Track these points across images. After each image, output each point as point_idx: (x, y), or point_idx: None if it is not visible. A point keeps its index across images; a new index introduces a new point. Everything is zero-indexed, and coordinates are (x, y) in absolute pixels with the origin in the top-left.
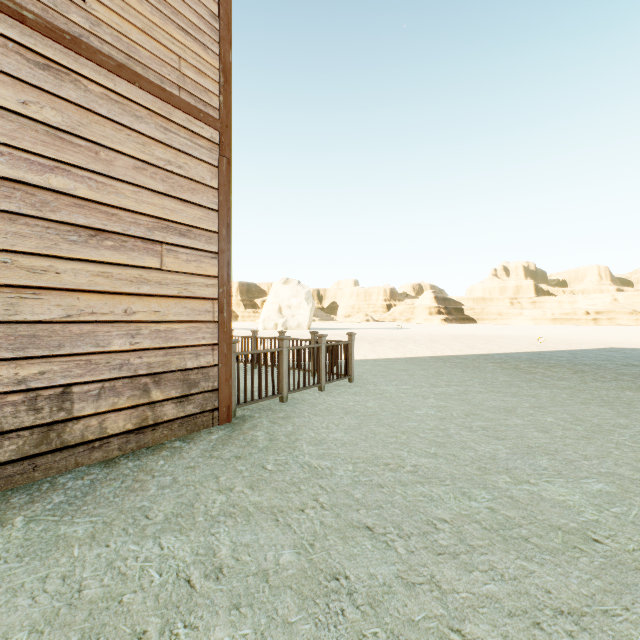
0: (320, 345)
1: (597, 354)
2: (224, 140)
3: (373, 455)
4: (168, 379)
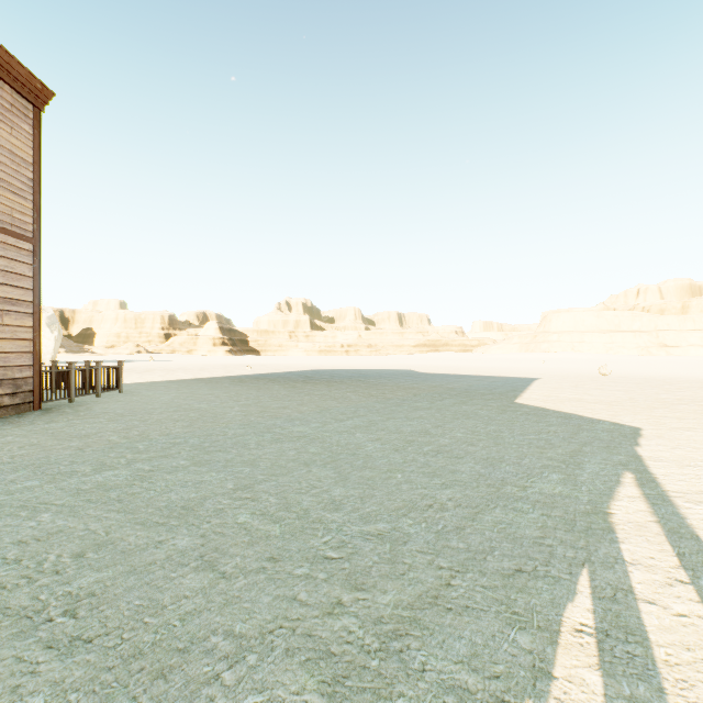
0: (98, 368)
1: (301, 373)
2: (37, 249)
3: (134, 408)
4: (6, 383)
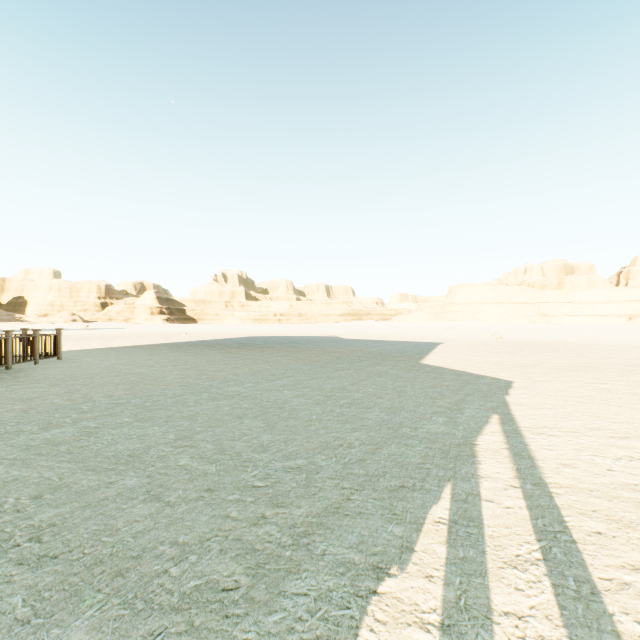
0: (36, 336)
1: (237, 339)
2: None
3: (75, 373)
4: None
